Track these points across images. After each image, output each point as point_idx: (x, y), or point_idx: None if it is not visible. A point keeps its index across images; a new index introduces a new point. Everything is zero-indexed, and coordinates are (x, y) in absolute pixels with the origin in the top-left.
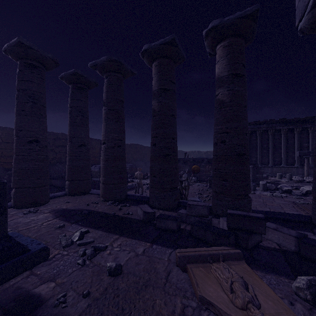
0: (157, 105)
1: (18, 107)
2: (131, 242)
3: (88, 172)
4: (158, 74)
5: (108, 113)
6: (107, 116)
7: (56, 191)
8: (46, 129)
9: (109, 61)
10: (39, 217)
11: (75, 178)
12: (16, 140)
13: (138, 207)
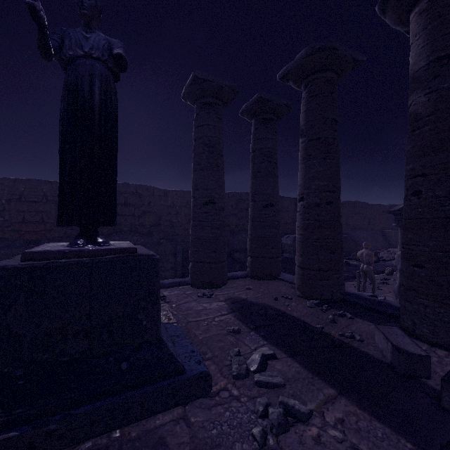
0: (424, 101)
1: (194, 161)
2: (369, 425)
3: (277, 246)
4: (429, 27)
5: (308, 146)
6: (306, 153)
7: (238, 267)
8: (223, 185)
9: (310, 55)
10: (212, 306)
11: (259, 255)
12: (193, 202)
13: (376, 330)
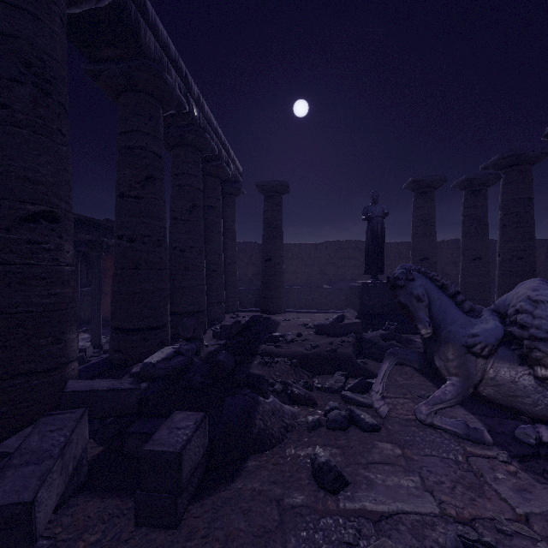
0: None
1: (412, 231)
2: None
3: (486, 291)
4: None
5: (503, 219)
6: (502, 223)
7: None
8: (435, 246)
9: (501, 159)
10: None
11: (468, 297)
12: (411, 259)
13: None
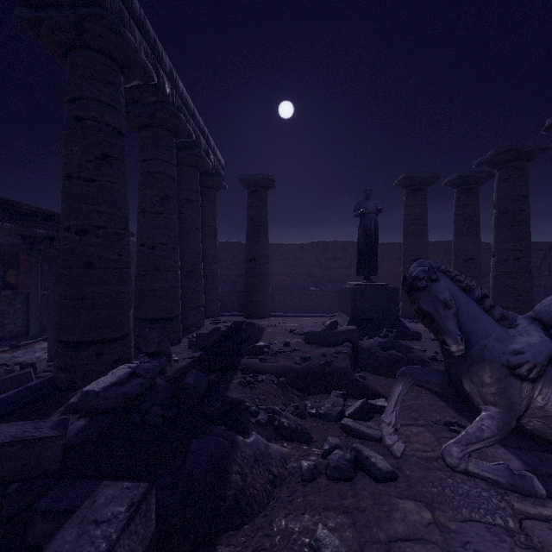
0: None
1: (404, 231)
2: None
3: None
4: None
5: (498, 217)
6: (497, 222)
7: None
8: (427, 246)
9: (497, 155)
10: (419, 325)
11: None
12: (403, 259)
13: None
